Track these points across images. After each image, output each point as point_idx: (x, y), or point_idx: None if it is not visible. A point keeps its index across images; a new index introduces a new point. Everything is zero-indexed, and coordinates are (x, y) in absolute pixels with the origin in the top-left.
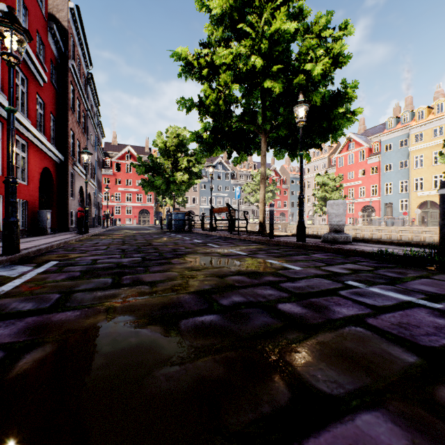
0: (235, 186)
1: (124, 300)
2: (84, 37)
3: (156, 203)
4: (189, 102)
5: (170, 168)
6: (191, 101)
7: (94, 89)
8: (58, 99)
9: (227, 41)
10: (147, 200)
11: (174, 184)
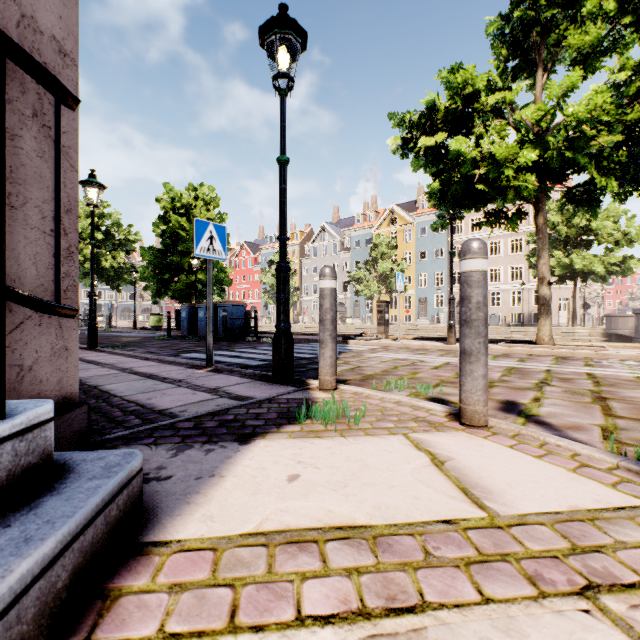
0: None
1: None
2: None
3: None
4: None
5: None
6: None
7: None
8: None
9: None
10: None
11: None
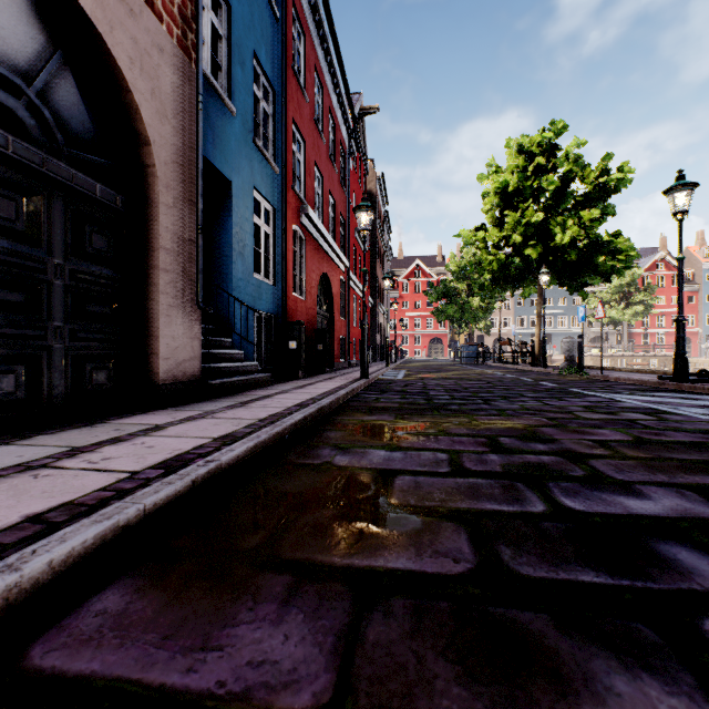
0: (576, 297)
1: (434, 374)
2: (384, 188)
3: (450, 330)
4: (469, 266)
5: (465, 291)
6: (471, 265)
7: (388, 222)
8: (369, 255)
9: (500, 213)
10: (439, 326)
11: (469, 311)
